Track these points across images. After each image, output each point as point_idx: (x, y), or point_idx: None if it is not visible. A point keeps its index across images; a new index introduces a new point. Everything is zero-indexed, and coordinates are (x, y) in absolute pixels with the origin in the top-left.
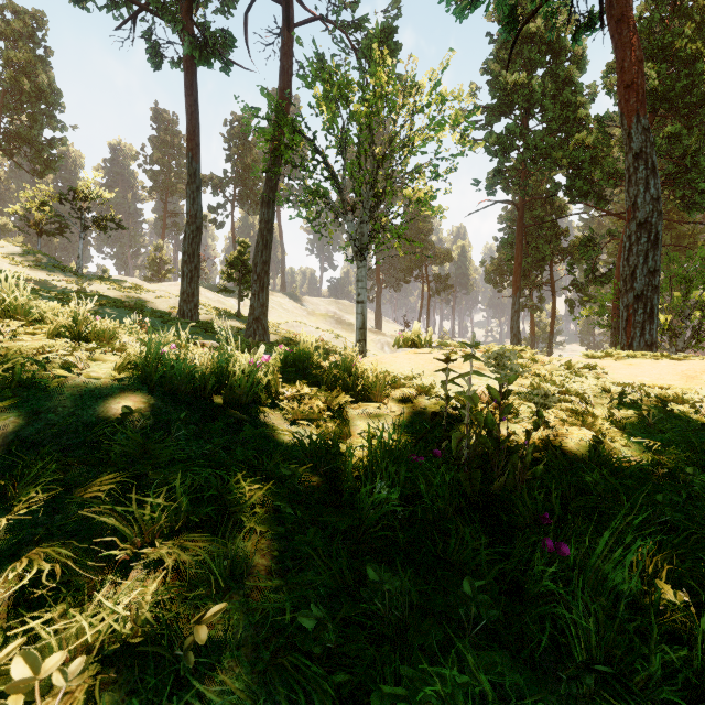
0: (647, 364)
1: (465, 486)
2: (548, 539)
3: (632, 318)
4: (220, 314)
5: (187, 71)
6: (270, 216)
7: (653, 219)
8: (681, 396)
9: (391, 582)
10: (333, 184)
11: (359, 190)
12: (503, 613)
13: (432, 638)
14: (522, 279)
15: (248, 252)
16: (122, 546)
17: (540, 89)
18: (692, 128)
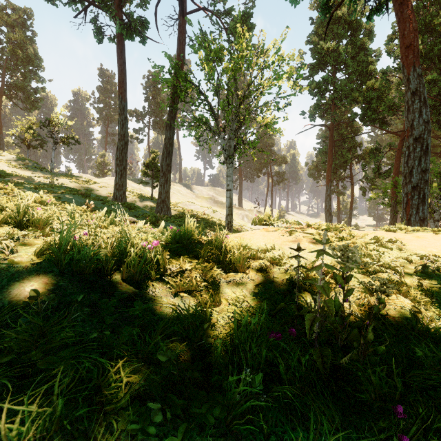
0: (430, 236)
1: (317, 363)
2: (405, 437)
3: (410, 202)
4: (140, 197)
5: (119, 43)
6: (171, 135)
7: (425, 135)
8: None
9: None
10: (211, 114)
11: (228, 118)
12: None
13: None
14: (332, 174)
15: (158, 158)
16: None
17: (344, 53)
18: None
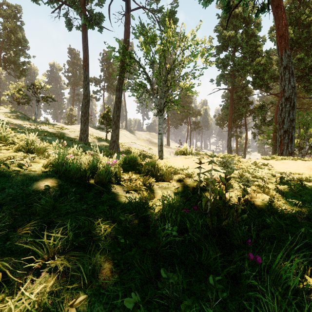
0: (291, 162)
1: (209, 224)
2: (250, 253)
3: (283, 141)
4: (98, 139)
5: (83, 31)
6: (120, 95)
7: (292, 96)
8: (308, 178)
9: (173, 277)
10: (148, 81)
11: (159, 83)
12: (229, 291)
13: (193, 307)
14: (232, 123)
15: (110, 111)
16: (37, 261)
17: (240, 38)
18: (309, 55)
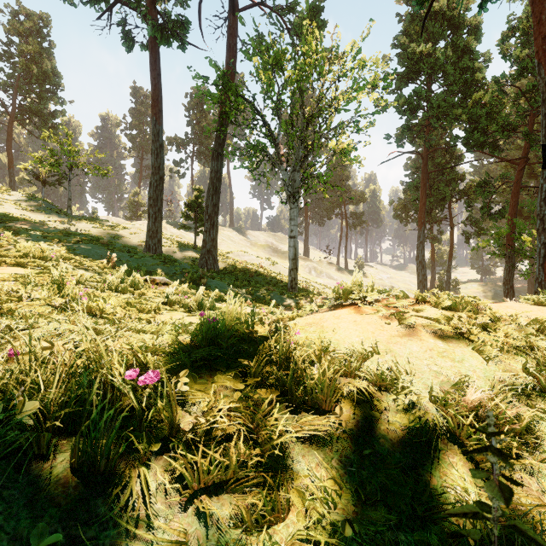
0: None
1: None
2: None
3: None
4: (180, 246)
5: (152, 50)
6: (219, 167)
7: None
8: None
9: None
10: (270, 139)
11: (292, 143)
12: None
13: None
14: (425, 215)
15: (202, 197)
16: None
17: (443, 57)
18: None
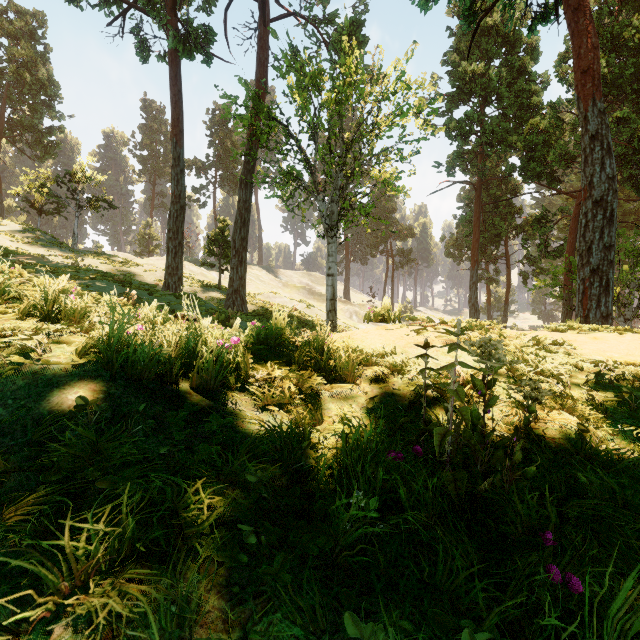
0: (611, 338)
1: (449, 488)
2: (554, 566)
3: (589, 291)
4: (203, 286)
5: (172, 63)
6: (248, 196)
7: (609, 197)
8: None
9: (374, 635)
10: (305, 166)
11: (330, 171)
12: None
13: None
14: (479, 253)
15: (228, 229)
16: (41, 601)
17: (496, 78)
18: (639, 113)
